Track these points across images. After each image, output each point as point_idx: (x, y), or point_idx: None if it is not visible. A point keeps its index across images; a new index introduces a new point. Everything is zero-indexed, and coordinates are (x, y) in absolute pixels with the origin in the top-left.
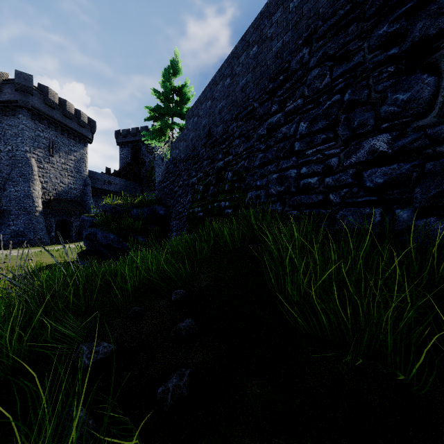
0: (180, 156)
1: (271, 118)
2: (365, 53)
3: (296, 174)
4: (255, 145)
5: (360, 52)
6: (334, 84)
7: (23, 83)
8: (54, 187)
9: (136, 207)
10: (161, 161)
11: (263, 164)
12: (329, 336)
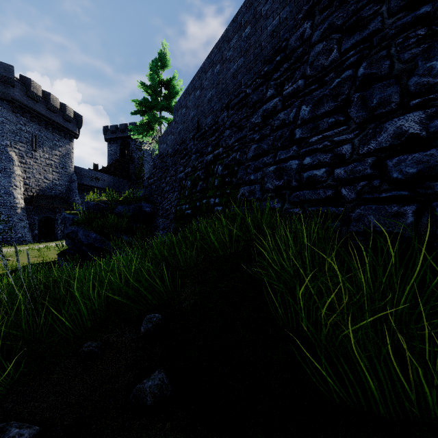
0: (168, 150)
1: (266, 104)
2: (384, 17)
3: (298, 165)
4: (248, 135)
5: (377, 17)
6: (344, 58)
7: (3, 74)
8: (37, 183)
9: (121, 204)
10: (151, 157)
11: (257, 155)
12: (381, 410)
